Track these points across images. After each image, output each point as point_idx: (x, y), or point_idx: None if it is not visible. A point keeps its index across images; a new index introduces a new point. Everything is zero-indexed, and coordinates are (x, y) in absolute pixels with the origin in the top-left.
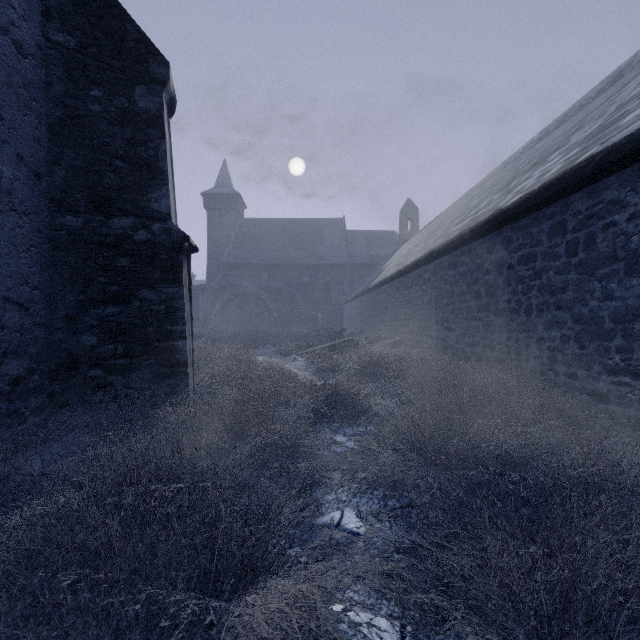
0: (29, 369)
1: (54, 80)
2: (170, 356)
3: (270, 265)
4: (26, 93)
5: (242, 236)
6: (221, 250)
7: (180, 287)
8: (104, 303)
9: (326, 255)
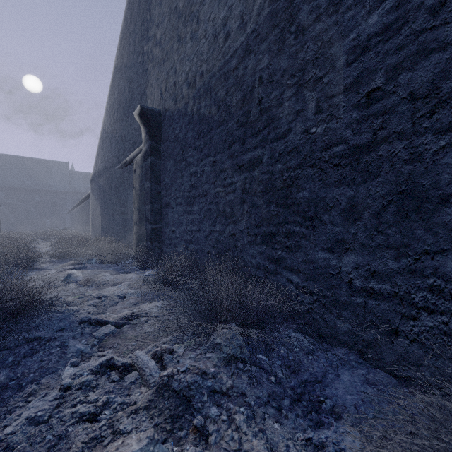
0: None
1: None
2: None
3: (7, 187)
4: None
5: None
6: None
7: None
8: None
9: (54, 185)
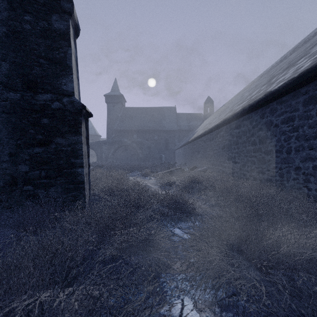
0: None
1: (1, 9)
2: (74, 178)
3: (138, 130)
4: None
5: (124, 116)
6: (114, 123)
7: (80, 136)
8: (33, 145)
9: (166, 125)
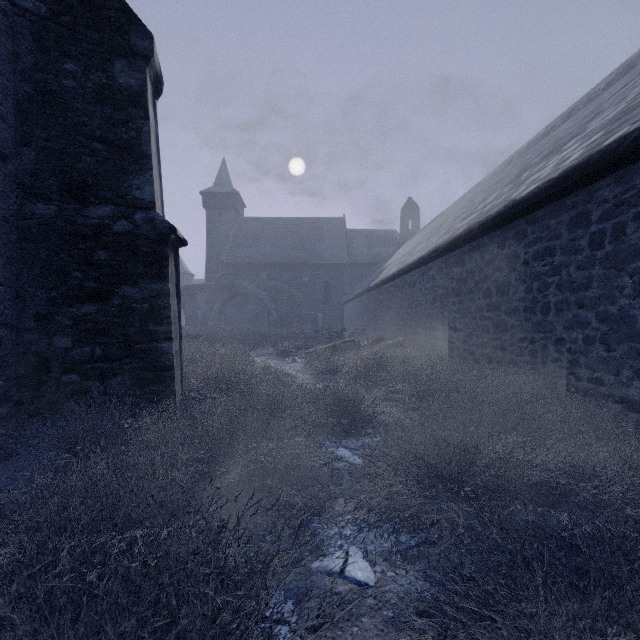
0: None
1: (22, 51)
2: (154, 359)
3: (270, 264)
4: None
5: (241, 235)
6: (220, 249)
7: (165, 283)
8: (80, 301)
9: (326, 254)
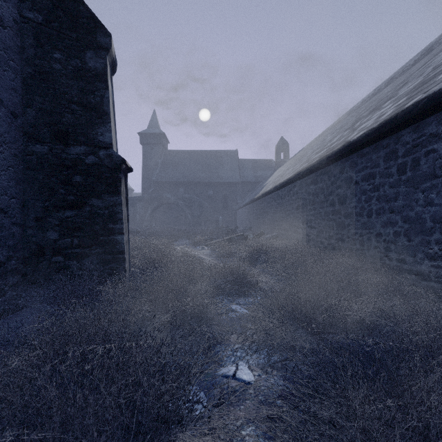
0: (8, 256)
1: (27, 46)
2: (112, 247)
3: (186, 183)
4: (5, 54)
5: (166, 163)
6: (152, 172)
7: (119, 197)
8: (63, 208)
9: (225, 176)
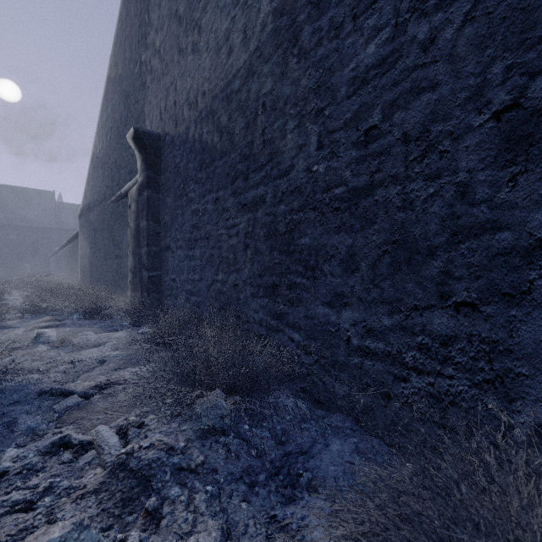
0: None
1: None
2: None
3: None
4: None
5: None
6: None
7: None
8: None
9: (35, 219)
